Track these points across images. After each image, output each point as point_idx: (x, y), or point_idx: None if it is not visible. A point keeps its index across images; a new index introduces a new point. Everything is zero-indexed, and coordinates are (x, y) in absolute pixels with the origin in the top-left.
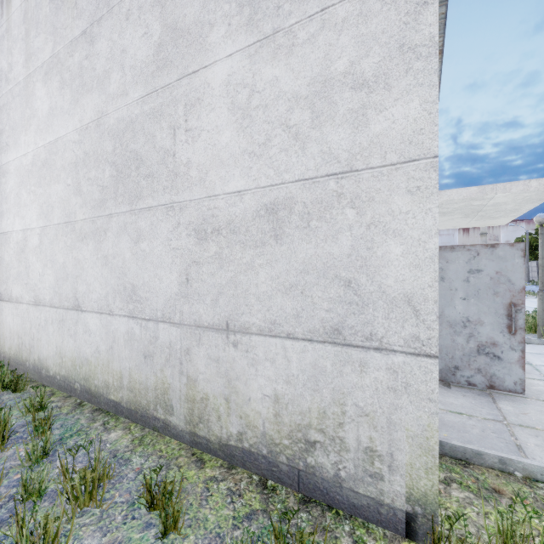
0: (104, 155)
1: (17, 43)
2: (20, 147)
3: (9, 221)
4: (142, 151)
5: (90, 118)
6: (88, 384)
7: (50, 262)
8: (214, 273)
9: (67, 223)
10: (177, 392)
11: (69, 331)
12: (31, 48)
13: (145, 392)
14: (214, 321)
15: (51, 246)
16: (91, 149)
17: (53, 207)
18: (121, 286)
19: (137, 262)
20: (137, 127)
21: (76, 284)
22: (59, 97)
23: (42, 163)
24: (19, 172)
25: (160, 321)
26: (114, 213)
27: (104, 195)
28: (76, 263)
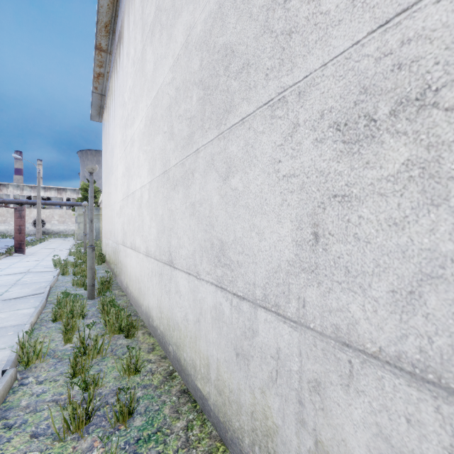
0: (191, 78)
1: (138, 26)
2: (139, 115)
3: (134, 182)
4: (232, 38)
5: (180, 45)
6: (179, 353)
7: (154, 215)
8: (402, 219)
9: (164, 172)
10: (291, 452)
11: (165, 286)
12: (144, 20)
13: (237, 409)
14: (402, 350)
15: (154, 199)
16: (181, 80)
17: (155, 160)
18: (207, 242)
19: (226, 207)
20: (226, 8)
21: (170, 237)
22: (159, 46)
23: (150, 121)
24: (138, 137)
25: (259, 306)
26: (200, 147)
27: (192, 127)
28: (169, 214)
